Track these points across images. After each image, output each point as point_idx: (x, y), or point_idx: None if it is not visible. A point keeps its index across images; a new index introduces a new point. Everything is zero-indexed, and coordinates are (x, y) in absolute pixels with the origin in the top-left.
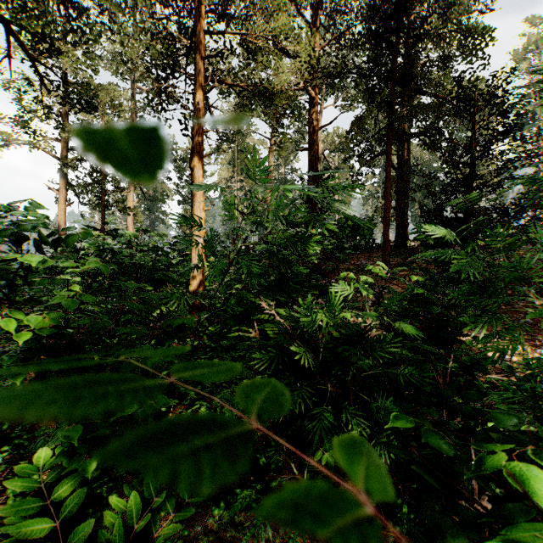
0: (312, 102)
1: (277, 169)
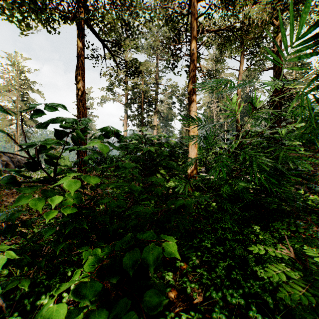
0: (277, 30)
1: (243, 90)
